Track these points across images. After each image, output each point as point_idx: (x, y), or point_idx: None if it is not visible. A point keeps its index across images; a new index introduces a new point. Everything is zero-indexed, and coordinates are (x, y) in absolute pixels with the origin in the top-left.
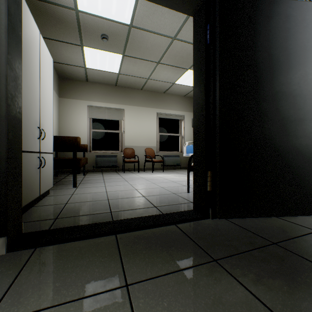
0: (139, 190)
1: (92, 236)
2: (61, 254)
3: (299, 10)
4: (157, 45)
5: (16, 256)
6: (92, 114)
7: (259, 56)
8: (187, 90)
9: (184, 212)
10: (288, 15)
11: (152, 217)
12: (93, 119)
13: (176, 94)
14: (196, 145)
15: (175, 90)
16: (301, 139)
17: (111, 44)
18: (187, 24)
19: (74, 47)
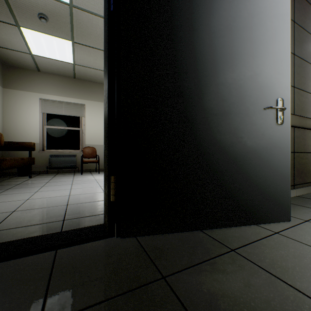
0: (72, 196)
1: None
2: None
3: None
4: None
5: None
6: (46, 109)
7: (174, 32)
8: None
9: (87, 229)
10: None
11: (32, 239)
12: (48, 114)
13: None
14: (105, 142)
15: None
16: (225, 136)
17: (55, 27)
18: None
19: (8, 26)
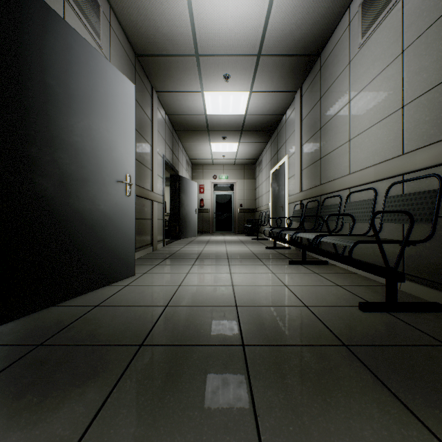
0: None
1: None
2: None
3: (83, 49)
4: None
5: None
6: None
7: (26, 74)
8: None
9: None
10: (70, 44)
11: None
12: None
13: None
14: None
15: None
16: (85, 203)
17: None
18: None
19: None
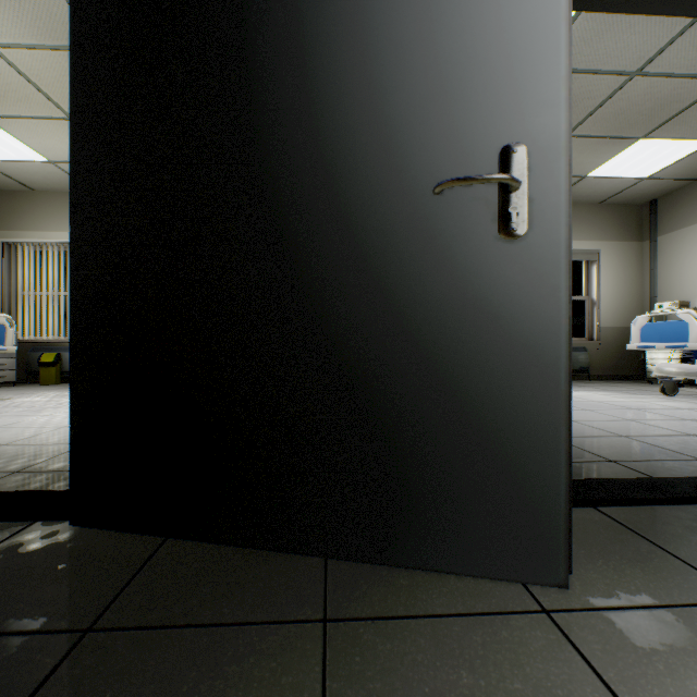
0: (582, 422)
1: (675, 500)
2: (667, 522)
3: None
4: (581, 98)
5: (584, 515)
6: None
7: None
8: (613, 189)
9: None
10: None
11: None
12: None
13: (579, 201)
14: None
15: (581, 192)
16: None
17: None
18: (688, 34)
19: None
